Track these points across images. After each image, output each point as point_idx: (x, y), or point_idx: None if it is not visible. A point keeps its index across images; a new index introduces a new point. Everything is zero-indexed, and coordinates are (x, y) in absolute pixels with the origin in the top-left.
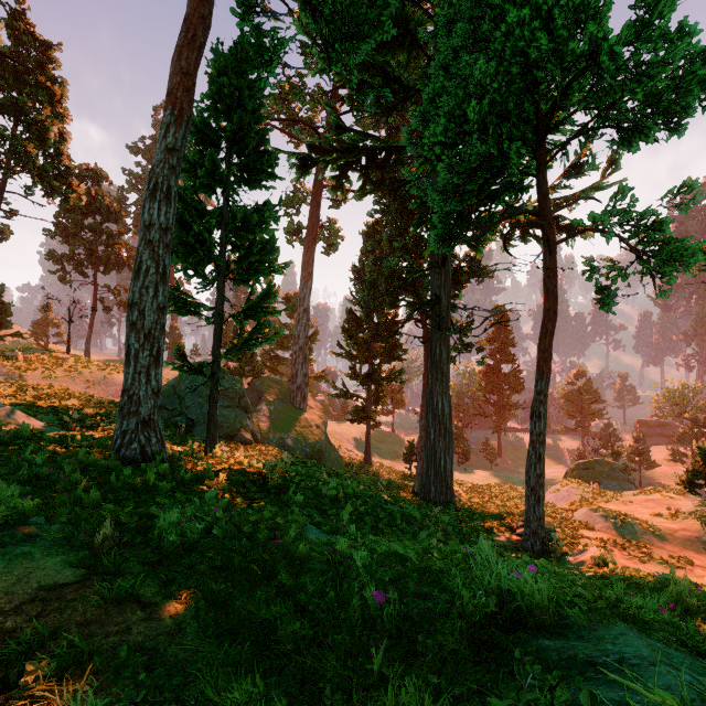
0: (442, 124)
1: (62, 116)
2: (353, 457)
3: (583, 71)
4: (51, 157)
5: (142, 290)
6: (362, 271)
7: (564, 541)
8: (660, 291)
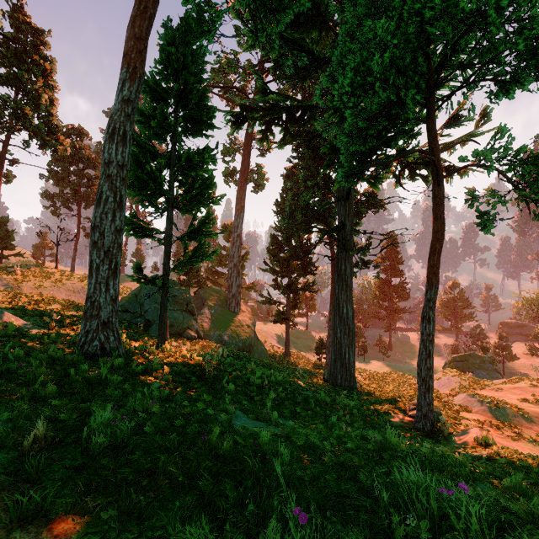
0: (349, 77)
1: (52, 86)
2: (276, 350)
3: (470, 28)
4: (43, 118)
5: (102, 215)
6: (283, 205)
7: (448, 422)
8: (535, 215)
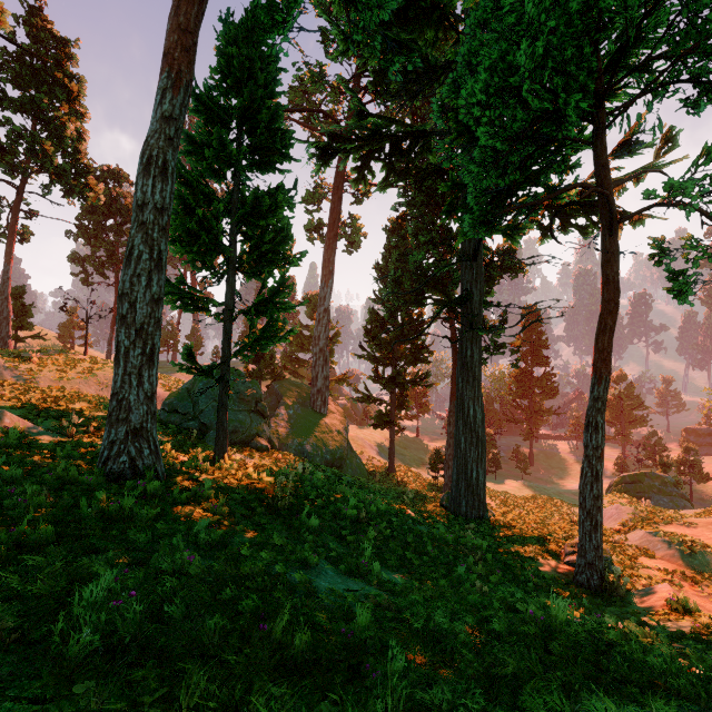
0: (483, 79)
1: (80, 114)
2: (376, 464)
3: None
4: (69, 155)
5: (133, 279)
6: (385, 269)
7: (623, 572)
8: None
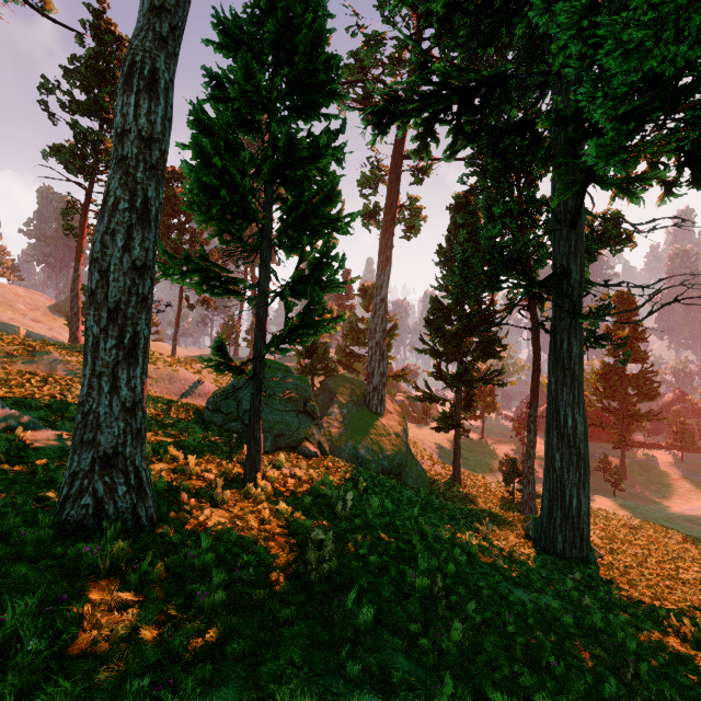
0: None
1: None
2: (438, 470)
3: None
4: None
5: (106, 237)
6: (449, 253)
7: None
8: None
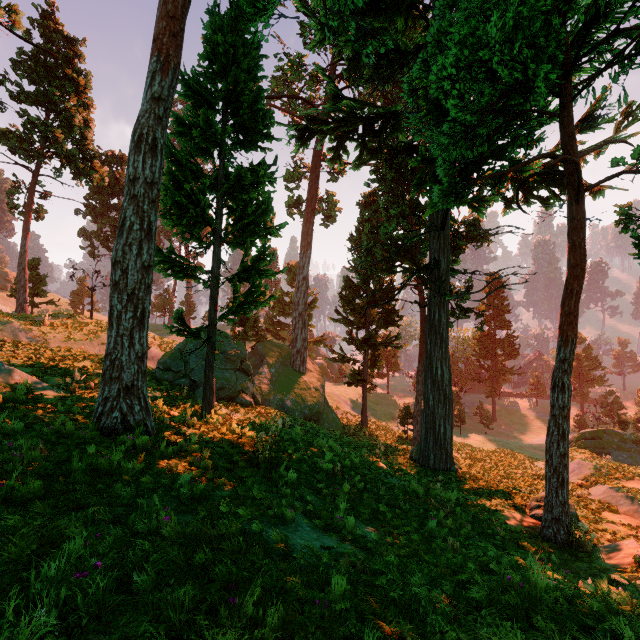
0: (453, 54)
1: (87, 105)
2: (350, 418)
3: None
4: (77, 142)
5: (125, 248)
6: (359, 240)
7: (588, 527)
8: None
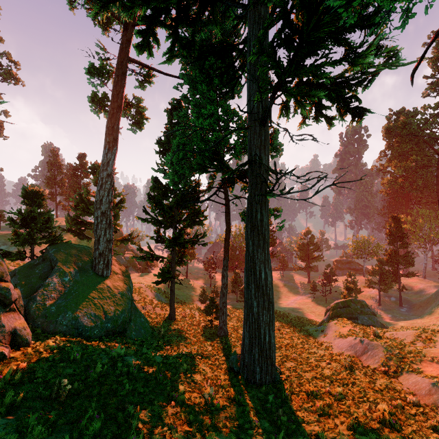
0: None
1: None
2: (158, 312)
3: None
4: None
5: None
6: (167, 145)
7: None
8: None
